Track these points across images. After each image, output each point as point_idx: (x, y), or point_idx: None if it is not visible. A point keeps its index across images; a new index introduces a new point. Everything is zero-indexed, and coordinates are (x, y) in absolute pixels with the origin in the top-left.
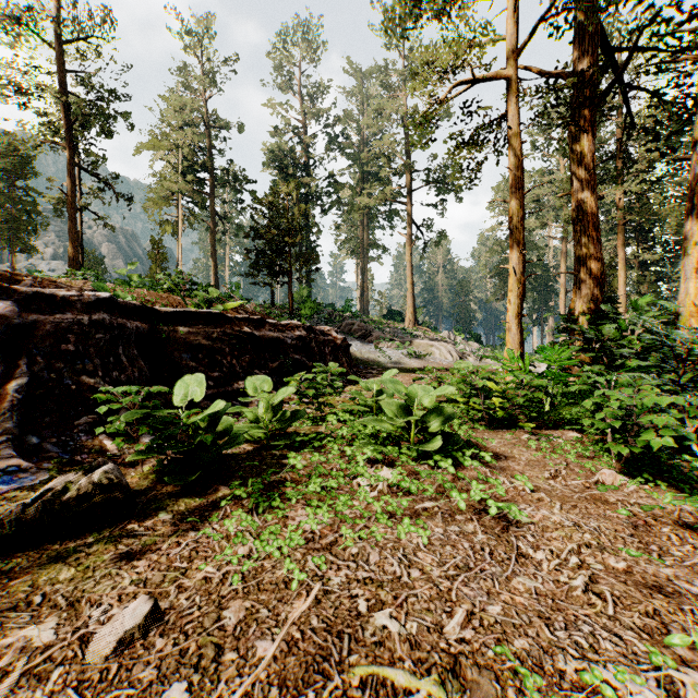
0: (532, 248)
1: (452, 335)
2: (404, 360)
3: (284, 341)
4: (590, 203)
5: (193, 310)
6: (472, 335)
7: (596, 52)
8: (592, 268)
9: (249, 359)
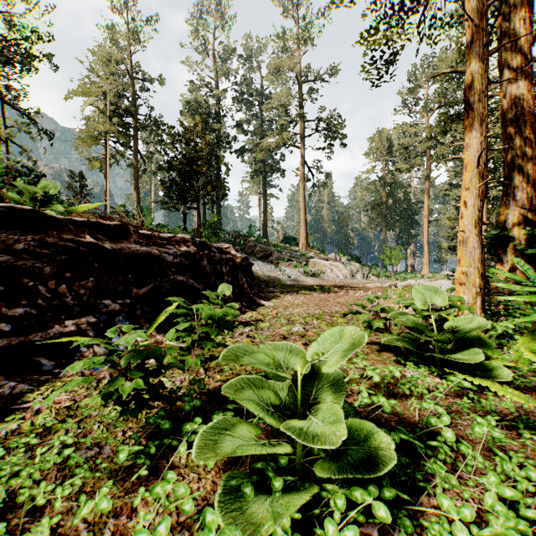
0: (400, 187)
1: (337, 256)
2: (301, 278)
3: (160, 258)
4: (526, 100)
5: None
6: (353, 256)
7: None
8: (529, 175)
9: (94, 283)
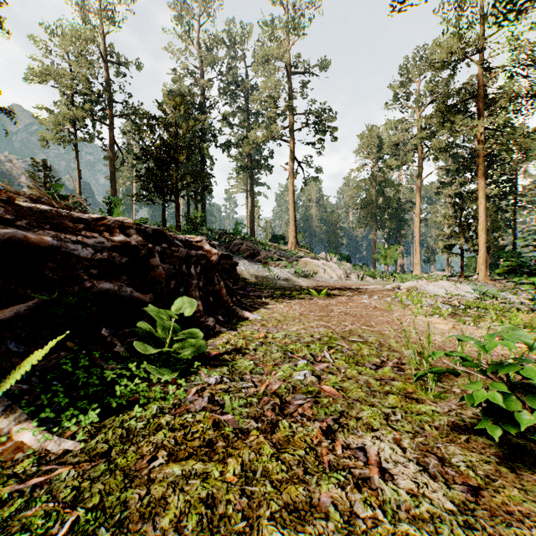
0: (390, 185)
1: (328, 256)
2: (292, 279)
3: (62, 252)
4: None
5: None
6: (343, 256)
7: None
8: None
9: None
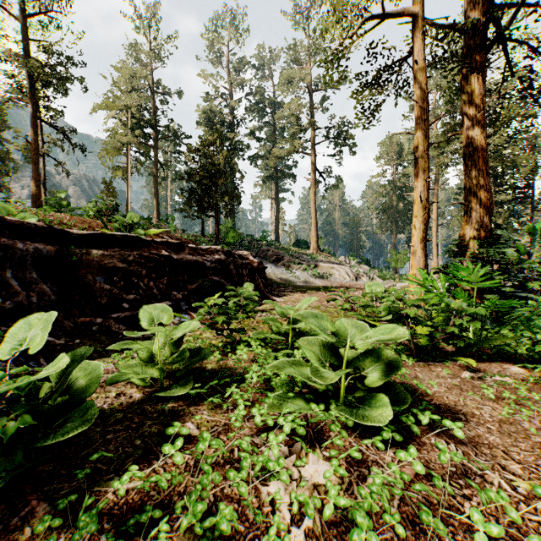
0: (410, 190)
1: (347, 259)
2: (310, 280)
3: (203, 264)
4: (480, 140)
5: (108, 233)
6: (363, 259)
7: (485, 5)
8: (482, 199)
9: (167, 281)
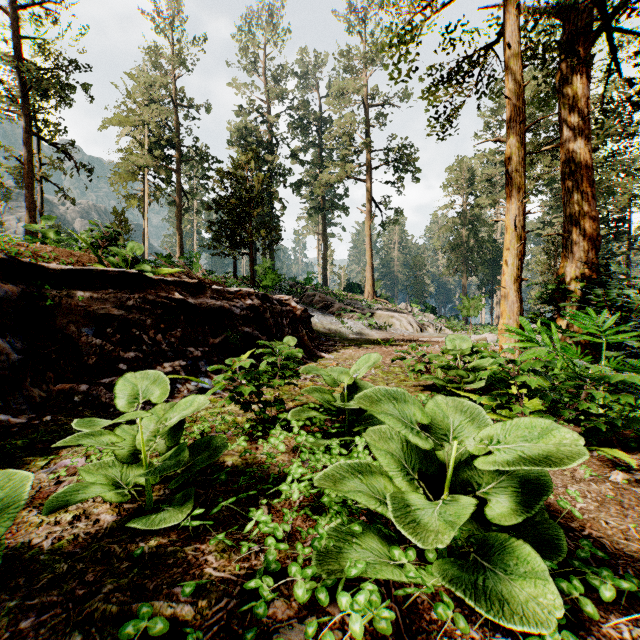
0: (483, 225)
1: (409, 307)
2: (365, 331)
3: (230, 311)
4: (584, 154)
5: (99, 268)
6: (427, 307)
7: None
8: (586, 229)
9: (181, 333)
